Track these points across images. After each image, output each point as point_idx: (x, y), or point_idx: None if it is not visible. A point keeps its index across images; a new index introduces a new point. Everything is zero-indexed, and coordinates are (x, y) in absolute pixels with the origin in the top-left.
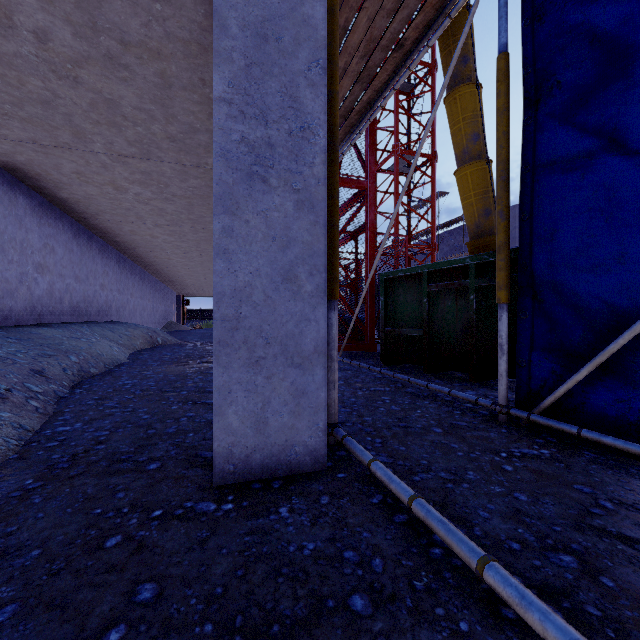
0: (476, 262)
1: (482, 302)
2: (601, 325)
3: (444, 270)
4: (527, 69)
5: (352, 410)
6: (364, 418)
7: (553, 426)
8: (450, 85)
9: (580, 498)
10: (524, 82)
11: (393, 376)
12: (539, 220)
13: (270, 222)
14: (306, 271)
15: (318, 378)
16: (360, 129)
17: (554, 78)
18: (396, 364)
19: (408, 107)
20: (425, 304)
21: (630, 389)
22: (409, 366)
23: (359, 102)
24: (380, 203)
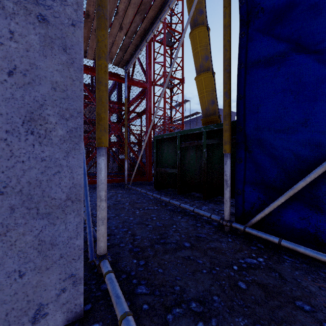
0: (207, 130)
1: (210, 153)
2: (290, 168)
3: (189, 134)
4: (242, 1)
5: (128, 229)
6: (135, 237)
7: (261, 236)
8: (193, 26)
9: (308, 322)
10: (240, 10)
11: (160, 198)
12: (250, 99)
13: (4, 52)
14: (56, 114)
15: (72, 226)
16: (141, 47)
17: (259, 5)
18: (163, 189)
19: (170, 54)
20: (179, 154)
21: (307, 210)
22: (170, 190)
23: (139, 28)
24: (156, 102)
